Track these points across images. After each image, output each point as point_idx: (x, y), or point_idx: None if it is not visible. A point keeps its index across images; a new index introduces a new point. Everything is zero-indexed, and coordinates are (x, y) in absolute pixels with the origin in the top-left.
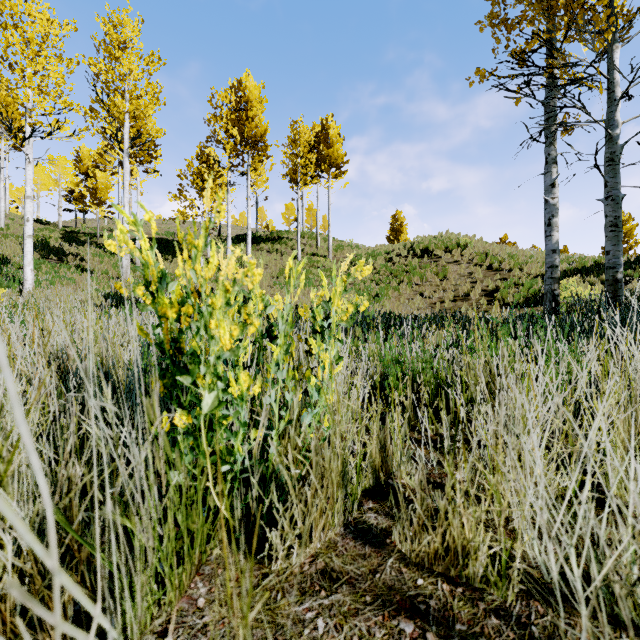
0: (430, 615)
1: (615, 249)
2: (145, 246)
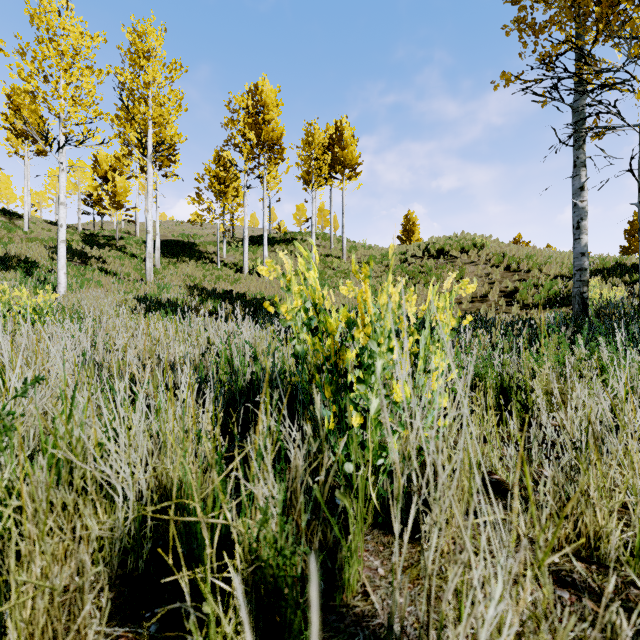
0: (578, 585)
1: None
2: (314, 275)
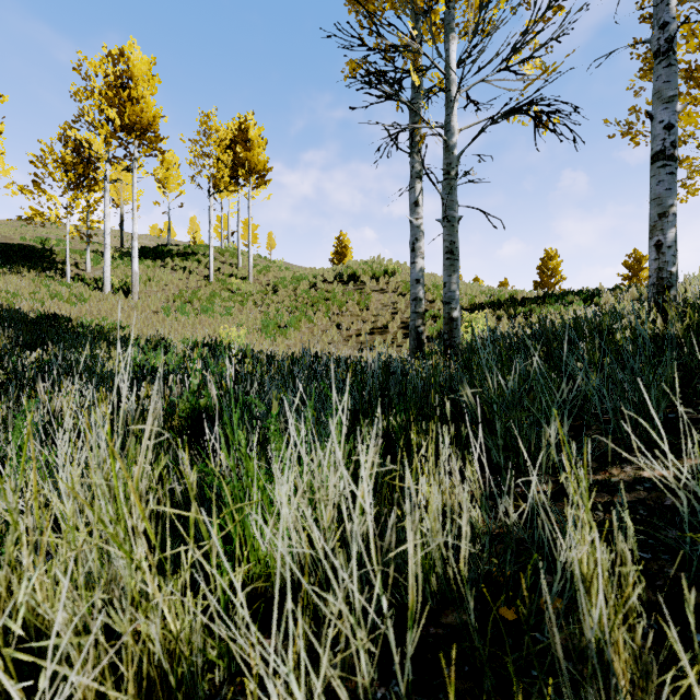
0: None
1: (451, 281)
2: None
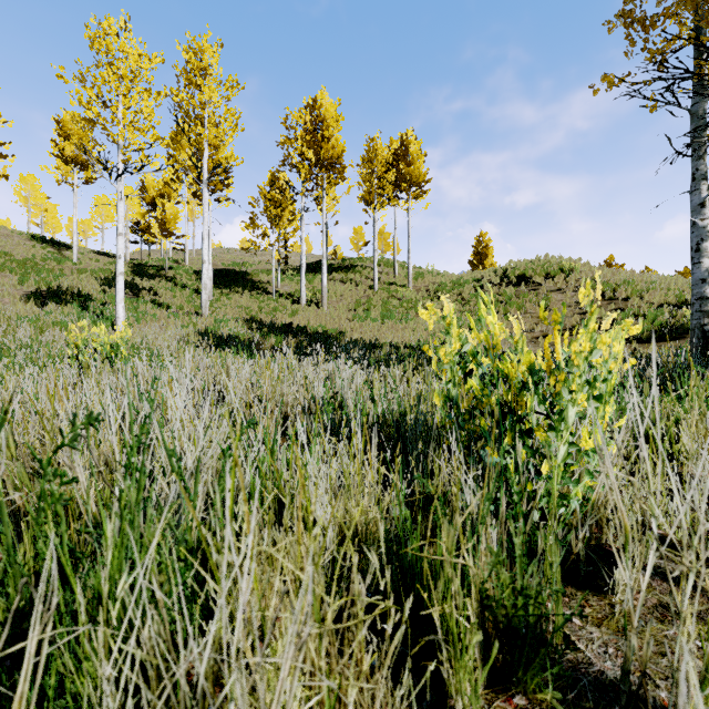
0: None
1: None
2: (492, 320)
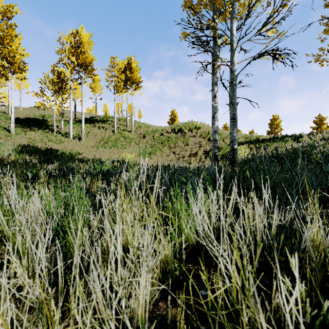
0: None
1: (233, 131)
2: None
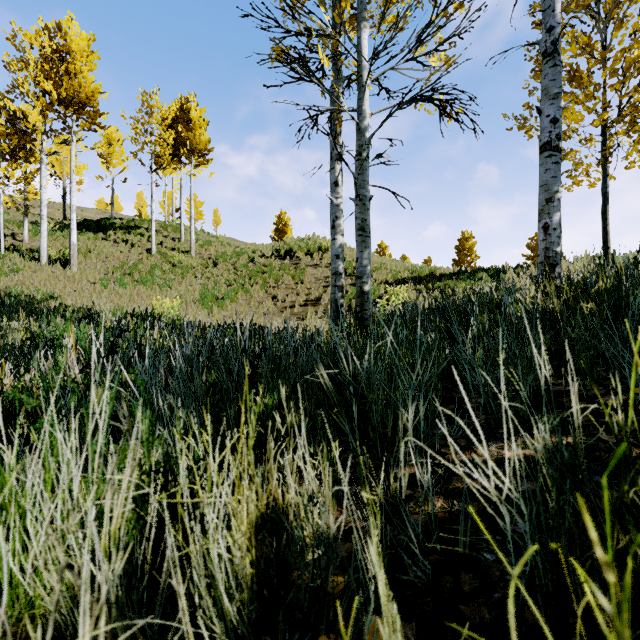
0: None
1: (362, 256)
2: None
